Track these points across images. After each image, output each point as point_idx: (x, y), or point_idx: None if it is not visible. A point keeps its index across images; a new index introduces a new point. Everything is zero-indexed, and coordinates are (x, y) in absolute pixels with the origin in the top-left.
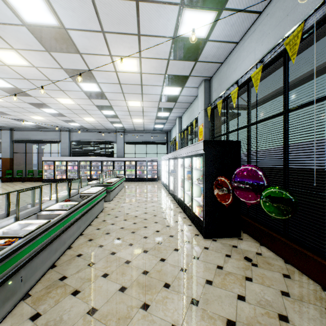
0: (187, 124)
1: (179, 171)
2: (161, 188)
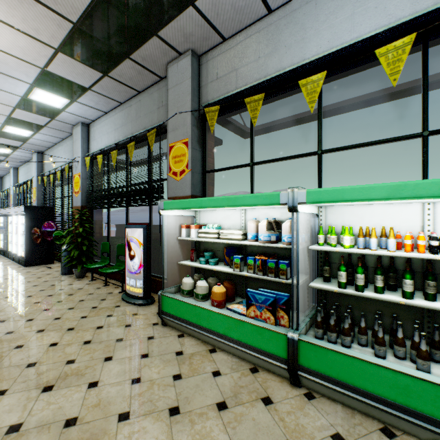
0: (25, 179)
1: (10, 227)
2: None
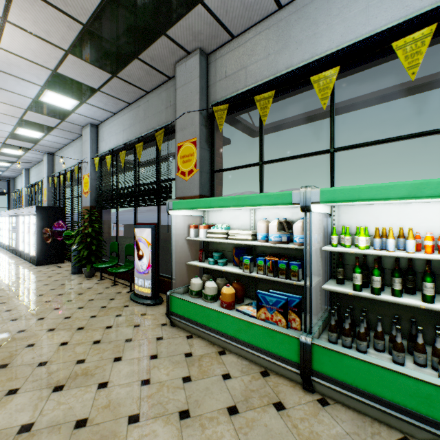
0: (36, 180)
1: (22, 227)
2: None
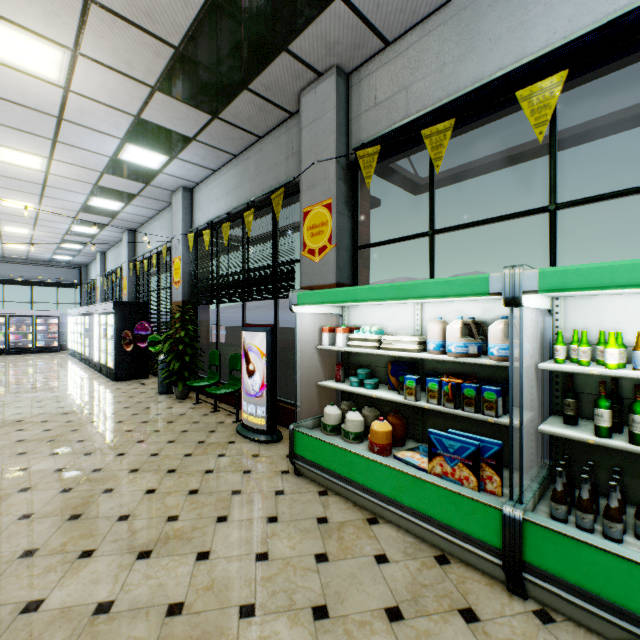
0: (114, 267)
1: (96, 330)
2: (68, 359)
